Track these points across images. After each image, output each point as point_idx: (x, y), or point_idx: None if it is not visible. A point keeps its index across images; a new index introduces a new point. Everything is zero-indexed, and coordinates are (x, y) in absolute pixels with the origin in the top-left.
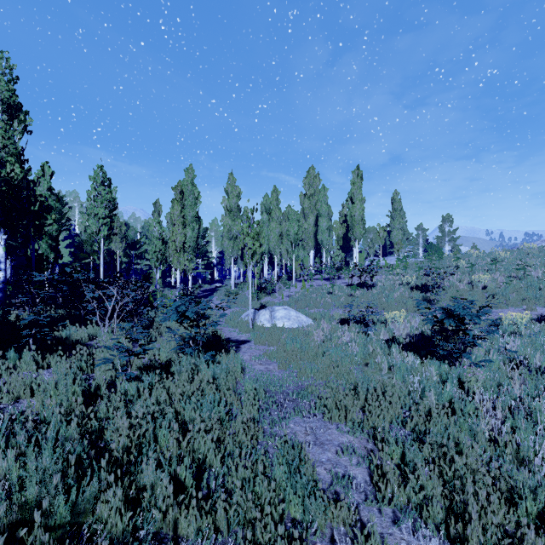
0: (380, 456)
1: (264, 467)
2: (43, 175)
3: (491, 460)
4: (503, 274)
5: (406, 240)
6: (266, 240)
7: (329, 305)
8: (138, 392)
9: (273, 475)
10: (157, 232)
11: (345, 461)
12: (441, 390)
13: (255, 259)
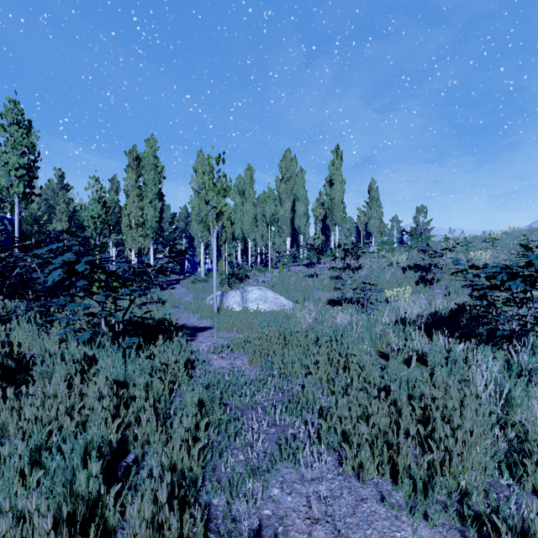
0: None
1: None
2: None
3: None
4: (502, 252)
5: None
6: (239, 225)
7: (311, 288)
8: None
9: None
10: (96, 192)
11: None
12: None
13: (220, 222)
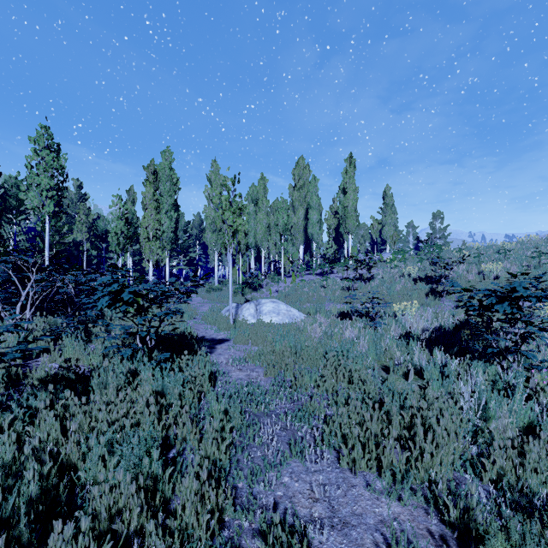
0: None
1: None
2: None
3: None
4: (514, 264)
5: None
6: (252, 233)
7: (323, 299)
8: None
9: None
10: (119, 210)
11: None
12: (512, 407)
13: (236, 239)
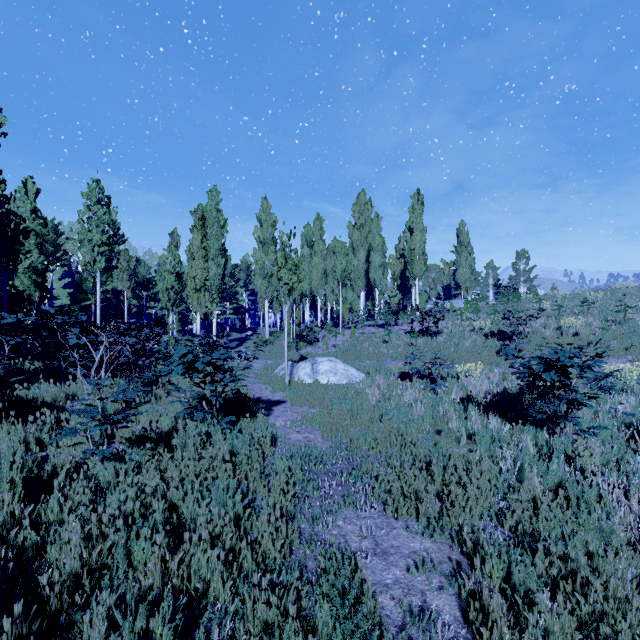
0: (471, 574)
1: (299, 595)
2: (25, 194)
3: (639, 580)
4: (598, 318)
5: (474, 280)
6: (307, 279)
7: (384, 356)
8: (117, 477)
9: (313, 617)
10: (170, 264)
11: (421, 584)
12: (546, 469)
13: (292, 297)
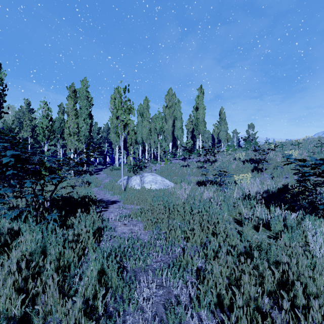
0: None
1: None
2: None
3: None
4: (304, 151)
5: None
6: (140, 134)
7: (185, 174)
8: None
9: None
10: (45, 111)
11: None
12: None
13: (126, 130)
